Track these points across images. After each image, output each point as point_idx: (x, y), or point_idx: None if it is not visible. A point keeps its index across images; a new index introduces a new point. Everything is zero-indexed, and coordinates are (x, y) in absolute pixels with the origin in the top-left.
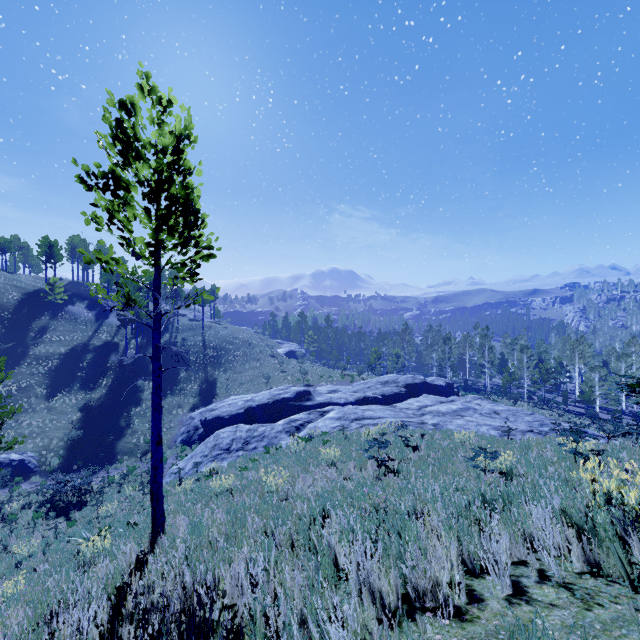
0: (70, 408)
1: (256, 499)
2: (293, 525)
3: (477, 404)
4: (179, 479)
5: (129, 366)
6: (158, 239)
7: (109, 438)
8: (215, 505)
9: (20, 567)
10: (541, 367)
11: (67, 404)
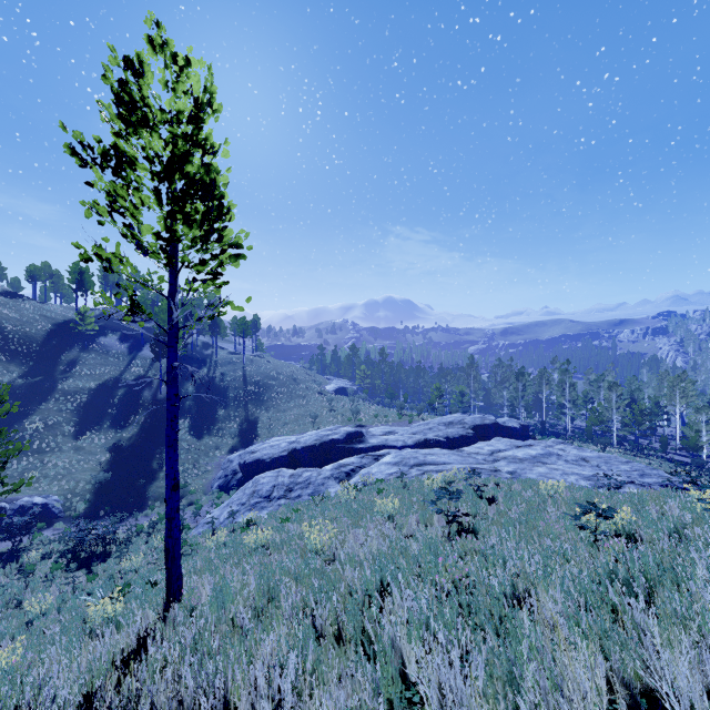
0: (99, 448)
1: (297, 559)
2: (341, 601)
3: (560, 449)
4: (212, 530)
5: (163, 403)
6: (170, 228)
7: (140, 482)
8: (248, 564)
9: (30, 627)
10: (634, 407)
11: (96, 444)
